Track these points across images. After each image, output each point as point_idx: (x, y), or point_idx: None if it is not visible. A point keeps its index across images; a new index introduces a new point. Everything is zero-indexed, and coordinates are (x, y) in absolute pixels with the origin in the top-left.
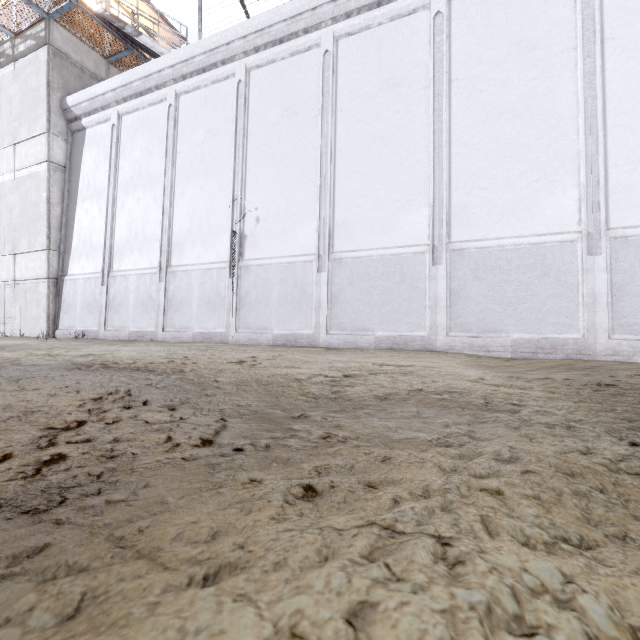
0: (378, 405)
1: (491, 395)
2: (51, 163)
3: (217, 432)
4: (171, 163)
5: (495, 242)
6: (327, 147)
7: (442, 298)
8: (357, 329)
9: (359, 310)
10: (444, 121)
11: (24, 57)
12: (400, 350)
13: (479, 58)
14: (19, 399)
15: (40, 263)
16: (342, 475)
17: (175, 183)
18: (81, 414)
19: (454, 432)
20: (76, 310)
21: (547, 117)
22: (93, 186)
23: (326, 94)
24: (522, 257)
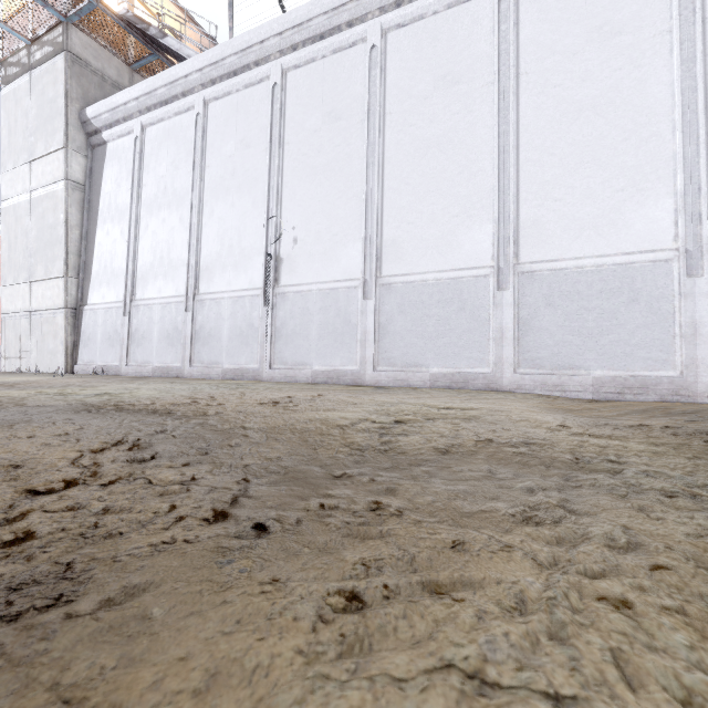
0: (439, 461)
1: (580, 448)
2: (69, 181)
3: (235, 499)
4: (199, 178)
5: (572, 263)
6: (374, 156)
7: (509, 329)
8: (409, 365)
9: (411, 343)
10: (511, 122)
11: (41, 65)
12: (459, 389)
13: (553, 47)
14: (6, 450)
15: (58, 291)
16: (399, 572)
17: (203, 201)
18: (73, 471)
19: (543, 502)
20: (96, 343)
21: (635, 114)
22: (114, 206)
23: (373, 95)
24: (605, 280)
